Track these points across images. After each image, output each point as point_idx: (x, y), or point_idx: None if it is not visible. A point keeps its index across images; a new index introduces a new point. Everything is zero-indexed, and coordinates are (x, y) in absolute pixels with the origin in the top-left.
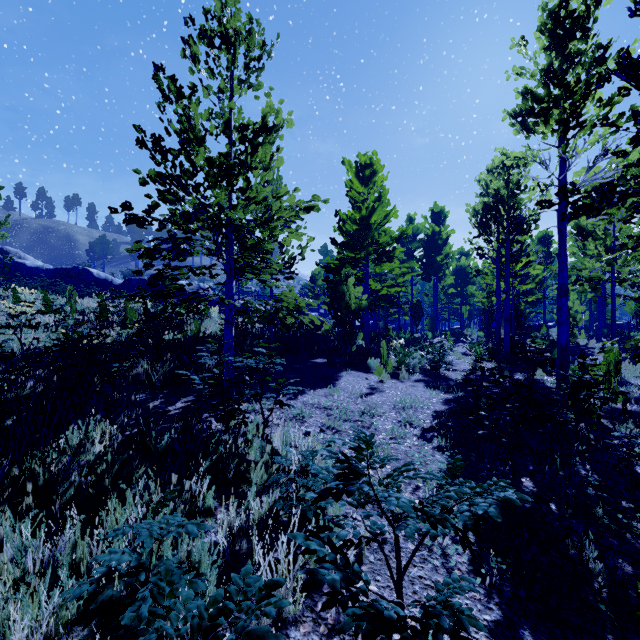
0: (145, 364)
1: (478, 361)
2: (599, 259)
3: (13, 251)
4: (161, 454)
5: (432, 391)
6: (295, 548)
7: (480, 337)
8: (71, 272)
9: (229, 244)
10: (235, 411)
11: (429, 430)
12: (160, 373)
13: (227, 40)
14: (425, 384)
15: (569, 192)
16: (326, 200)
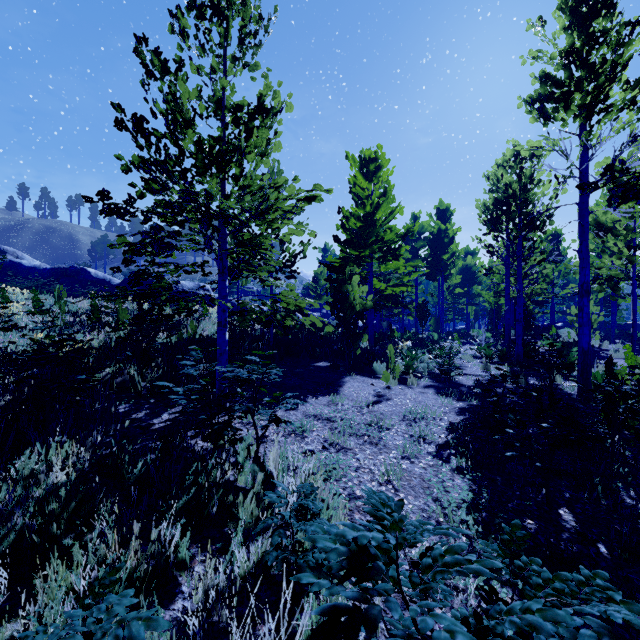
0: (132, 370)
1: (499, 368)
2: (620, 256)
3: (10, 250)
4: (133, 483)
5: (444, 399)
6: (290, 618)
7: (487, 338)
8: (68, 272)
9: (222, 239)
10: (225, 428)
11: (445, 446)
12: (148, 380)
13: (219, 11)
14: (435, 390)
15: (617, 172)
16: (329, 189)
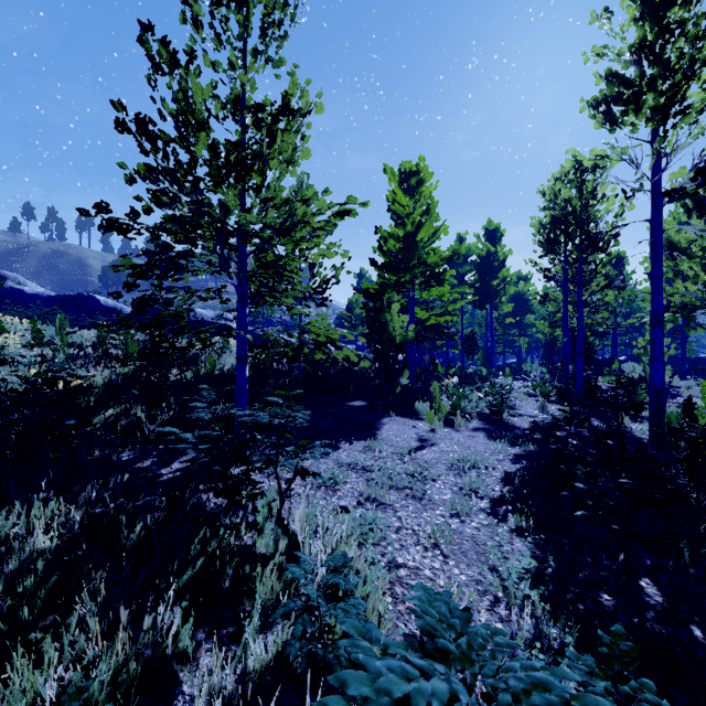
0: (139, 411)
1: (563, 410)
2: (696, 281)
3: (11, 276)
4: (130, 551)
5: (497, 444)
6: None
7: (542, 374)
8: (75, 299)
9: (241, 260)
10: (242, 481)
11: (500, 502)
12: (158, 422)
13: None
14: (486, 434)
15: None
16: (365, 203)
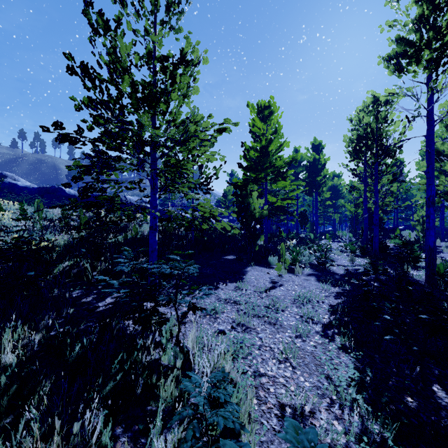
0: (86, 263)
1: (372, 264)
2: None
3: (10, 175)
4: (72, 365)
5: (324, 285)
6: None
7: (350, 237)
8: (50, 190)
9: (153, 162)
10: (152, 313)
11: (329, 326)
12: (98, 270)
13: None
14: (316, 278)
15: None
16: (236, 123)
